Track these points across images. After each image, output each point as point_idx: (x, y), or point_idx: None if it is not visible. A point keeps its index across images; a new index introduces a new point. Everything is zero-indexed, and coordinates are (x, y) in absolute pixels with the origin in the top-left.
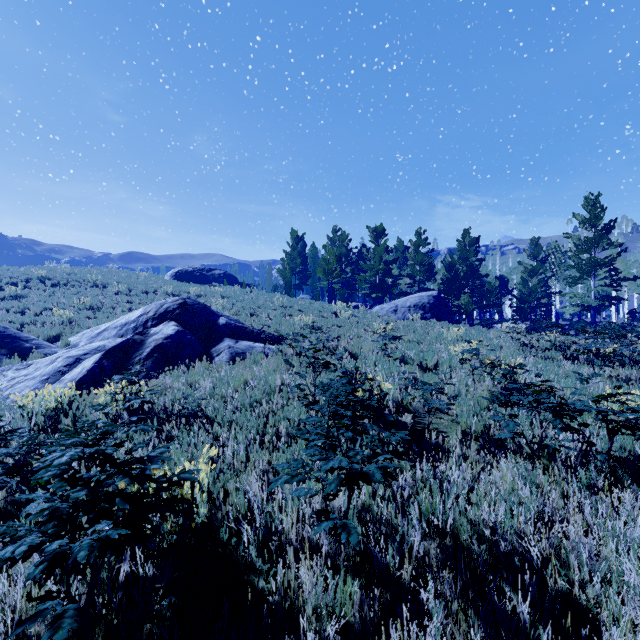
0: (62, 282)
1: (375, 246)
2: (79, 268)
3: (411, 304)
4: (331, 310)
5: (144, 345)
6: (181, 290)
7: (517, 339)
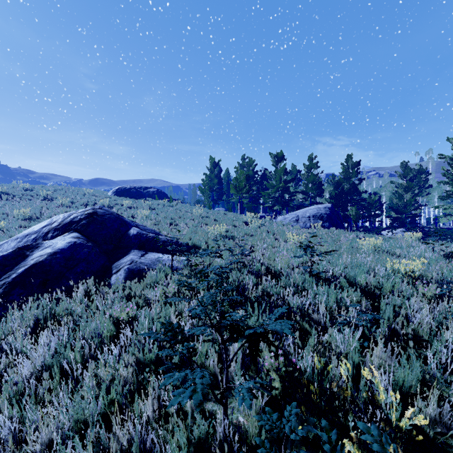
0: (17, 196)
1: (276, 168)
2: (38, 186)
3: (310, 214)
4: (242, 220)
5: (23, 262)
6: (116, 203)
7: (452, 252)
